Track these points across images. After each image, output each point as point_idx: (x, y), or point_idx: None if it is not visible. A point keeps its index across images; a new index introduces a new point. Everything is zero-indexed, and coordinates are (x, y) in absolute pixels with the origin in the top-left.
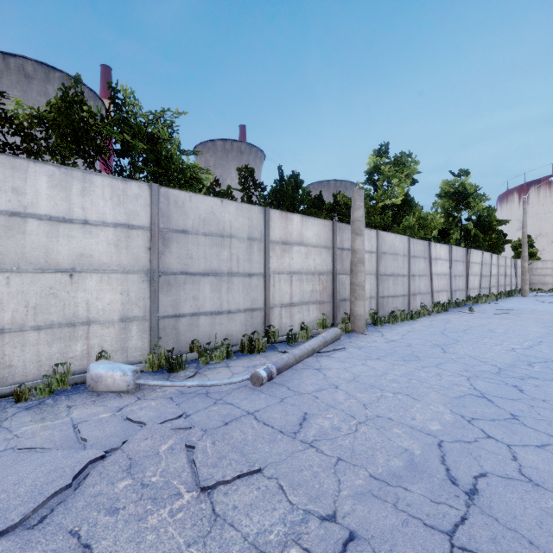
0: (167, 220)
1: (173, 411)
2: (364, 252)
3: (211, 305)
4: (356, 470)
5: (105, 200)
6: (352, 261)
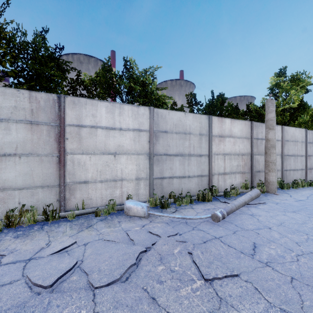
0: (157, 126)
1: (171, 231)
2: (275, 140)
3: (179, 172)
4: (310, 288)
5: (129, 117)
6: (266, 146)
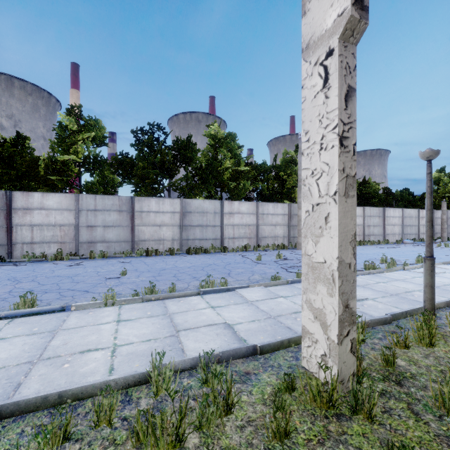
0: (403, 215)
1: None
2: (446, 219)
3: (409, 232)
4: None
5: (397, 213)
6: (442, 222)
